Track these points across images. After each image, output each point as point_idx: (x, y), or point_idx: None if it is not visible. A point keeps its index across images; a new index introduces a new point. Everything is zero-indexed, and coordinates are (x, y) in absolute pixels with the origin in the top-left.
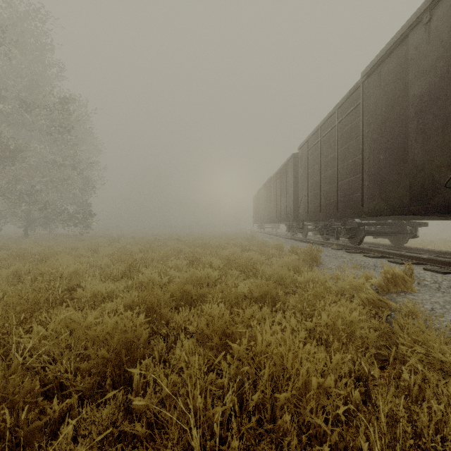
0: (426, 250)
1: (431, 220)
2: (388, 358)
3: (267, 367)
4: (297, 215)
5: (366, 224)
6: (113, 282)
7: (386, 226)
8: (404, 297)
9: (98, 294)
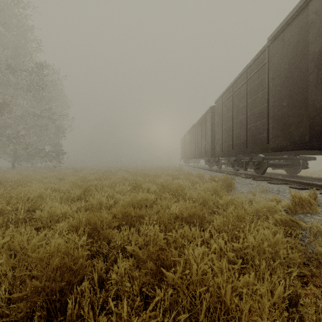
0: (315, 178)
1: (321, 154)
2: (306, 274)
3: (204, 302)
4: (213, 152)
5: (268, 158)
6: (69, 204)
7: (282, 160)
8: (311, 218)
9: (54, 214)
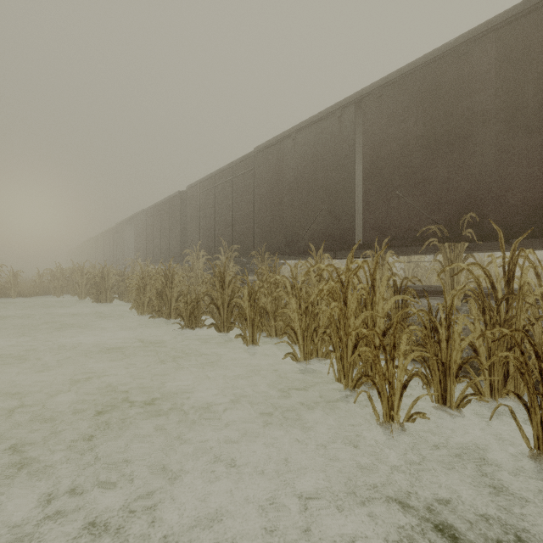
0: None
1: None
2: None
3: None
4: None
5: None
6: None
7: None
8: None
9: None
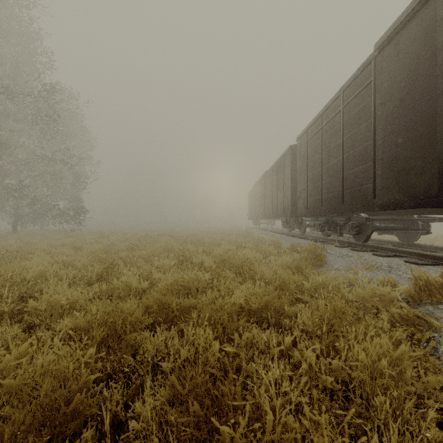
0: (442, 248)
1: None
2: None
3: None
4: (294, 211)
5: (374, 219)
6: (83, 288)
7: (393, 221)
8: None
9: (57, 305)
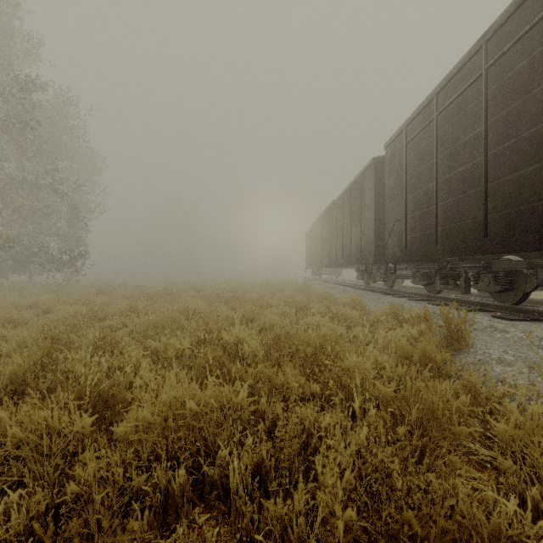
0: None
1: None
2: None
3: None
4: (379, 254)
5: (540, 265)
6: None
7: None
8: None
9: None
